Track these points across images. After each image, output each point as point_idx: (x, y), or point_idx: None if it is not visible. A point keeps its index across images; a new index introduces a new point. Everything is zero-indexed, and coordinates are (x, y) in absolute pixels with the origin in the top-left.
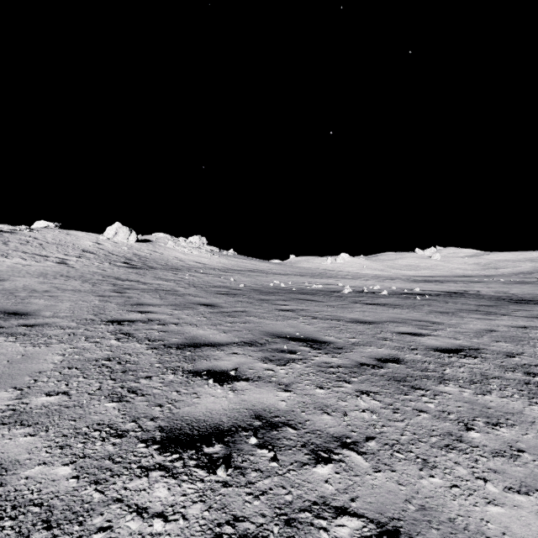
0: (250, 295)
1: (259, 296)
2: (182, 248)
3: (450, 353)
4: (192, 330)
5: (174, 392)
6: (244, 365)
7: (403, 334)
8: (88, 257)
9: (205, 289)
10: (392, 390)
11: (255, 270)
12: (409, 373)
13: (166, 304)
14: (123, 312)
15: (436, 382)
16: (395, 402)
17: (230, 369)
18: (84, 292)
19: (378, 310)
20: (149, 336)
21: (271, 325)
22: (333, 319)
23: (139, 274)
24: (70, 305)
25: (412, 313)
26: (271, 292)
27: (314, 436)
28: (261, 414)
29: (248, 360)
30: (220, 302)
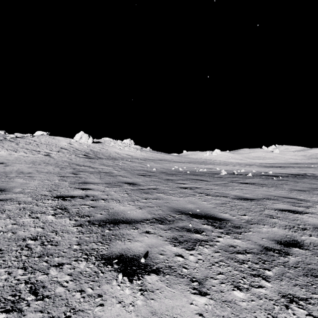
0: (160, 176)
1: (165, 177)
2: (119, 146)
3: None
4: (115, 206)
5: (78, 292)
6: (154, 248)
7: (284, 211)
8: (63, 152)
9: (131, 172)
10: None
11: (163, 159)
12: None
13: (102, 183)
14: (71, 189)
15: None
16: None
17: (142, 254)
18: (52, 174)
19: (252, 188)
20: (80, 212)
21: (175, 201)
22: (221, 195)
23: (91, 162)
24: (37, 183)
25: (278, 191)
26: (173, 174)
27: None
28: None
29: (158, 241)
30: (139, 181)
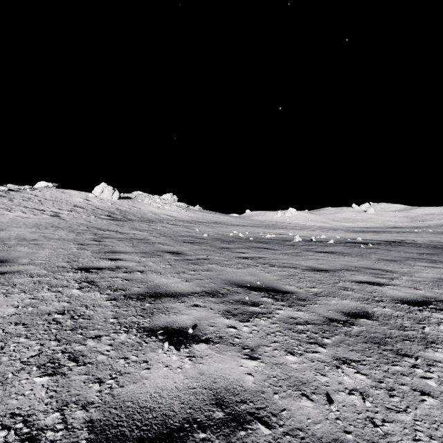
0: (213, 243)
1: (220, 244)
2: (157, 204)
3: (418, 306)
4: (156, 279)
5: (121, 359)
6: (204, 320)
7: (362, 283)
8: (78, 211)
9: (173, 238)
10: (376, 357)
11: (217, 222)
12: (386, 332)
13: (136, 252)
14: (95, 259)
15: (421, 345)
16: (385, 377)
17: (189, 326)
18: (67, 241)
19: (330, 258)
20: (112, 285)
21: (232, 273)
22: (290, 266)
23: (118, 225)
24: (49, 253)
25: (362, 261)
26: (231, 241)
27: (296, 442)
28: (224, 396)
29: (209, 314)
30: (185, 250)
